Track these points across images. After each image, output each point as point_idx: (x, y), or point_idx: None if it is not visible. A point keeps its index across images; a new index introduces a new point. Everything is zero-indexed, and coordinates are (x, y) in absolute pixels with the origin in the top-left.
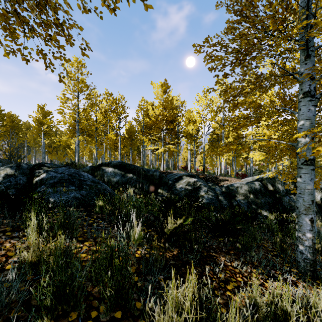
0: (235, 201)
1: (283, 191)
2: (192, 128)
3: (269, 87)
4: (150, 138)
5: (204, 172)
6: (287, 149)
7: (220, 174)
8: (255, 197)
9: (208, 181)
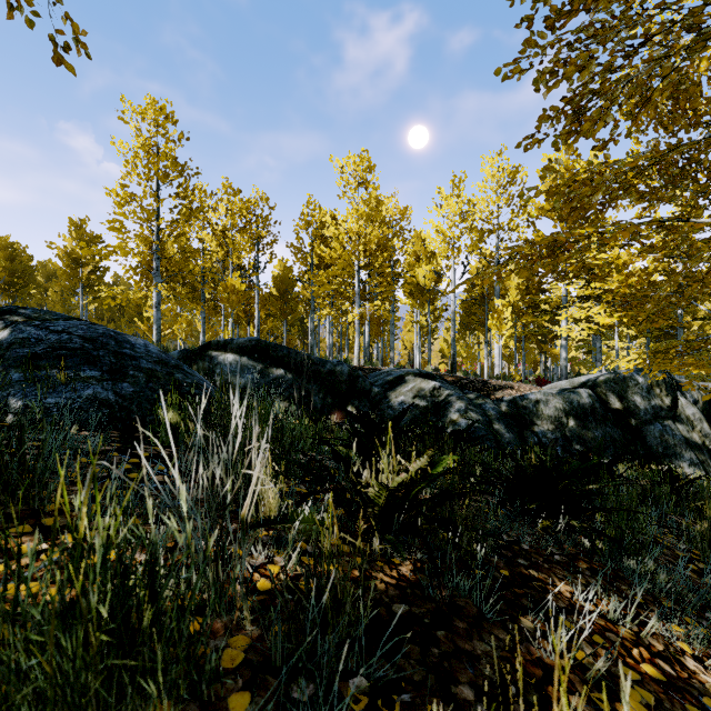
0: (533, 435)
1: (647, 411)
2: (426, 273)
3: (689, 53)
4: (328, 286)
5: (453, 371)
6: (710, 270)
7: (490, 375)
8: (580, 425)
9: (466, 389)
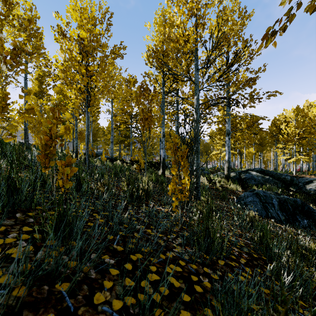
0: None
1: None
2: None
3: None
4: (283, 151)
5: None
6: None
7: None
8: None
9: None
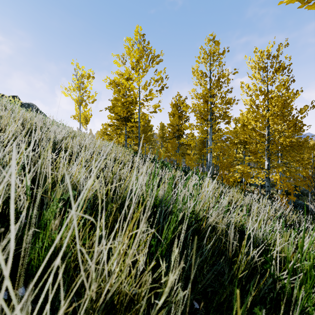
0: None
1: None
2: None
3: None
4: None
5: None
6: None
7: None
8: None
9: None
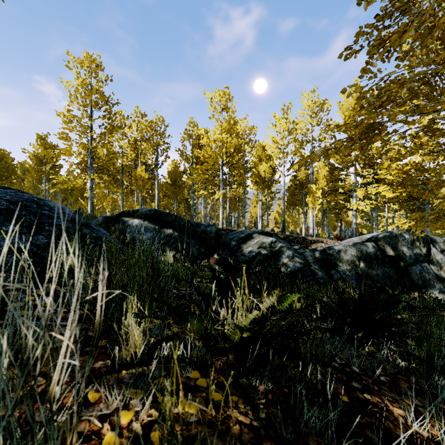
0: (337, 273)
1: (411, 257)
2: (265, 169)
3: None
4: (202, 176)
5: (283, 231)
6: None
7: (307, 234)
8: (367, 266)
9: (292, 243)
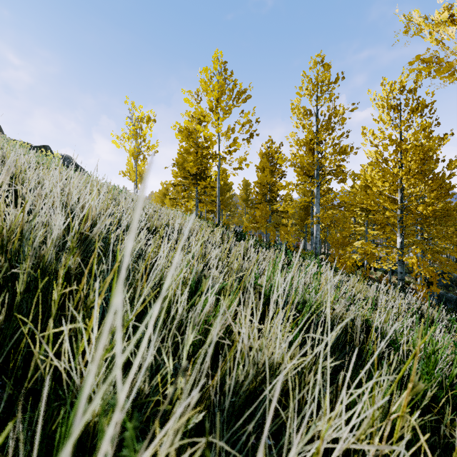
0: None
1: None
2: None
3: None
4: None
5: None
6: None
7: None
8: None
9: None
